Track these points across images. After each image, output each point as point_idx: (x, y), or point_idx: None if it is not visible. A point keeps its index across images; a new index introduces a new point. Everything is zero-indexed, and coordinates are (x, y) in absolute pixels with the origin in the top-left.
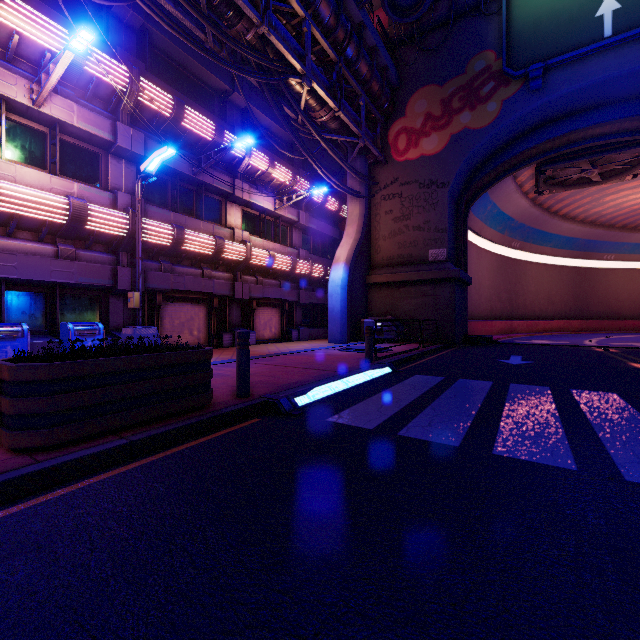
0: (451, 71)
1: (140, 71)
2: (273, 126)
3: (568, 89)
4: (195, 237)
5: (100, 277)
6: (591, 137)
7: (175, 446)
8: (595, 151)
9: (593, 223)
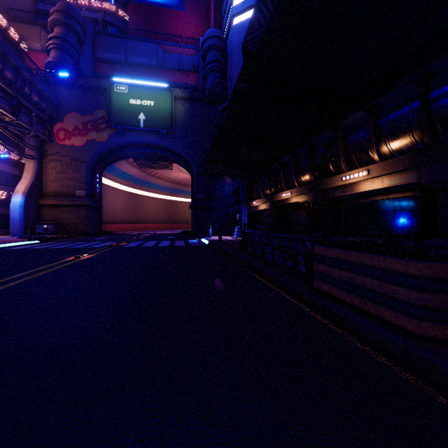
0: (87, 111)
1: None
2: None
3: (132, 139)
4: None
5: None
6: (149, 154)
7: None
8: (152, 159)
9: (172, 181)
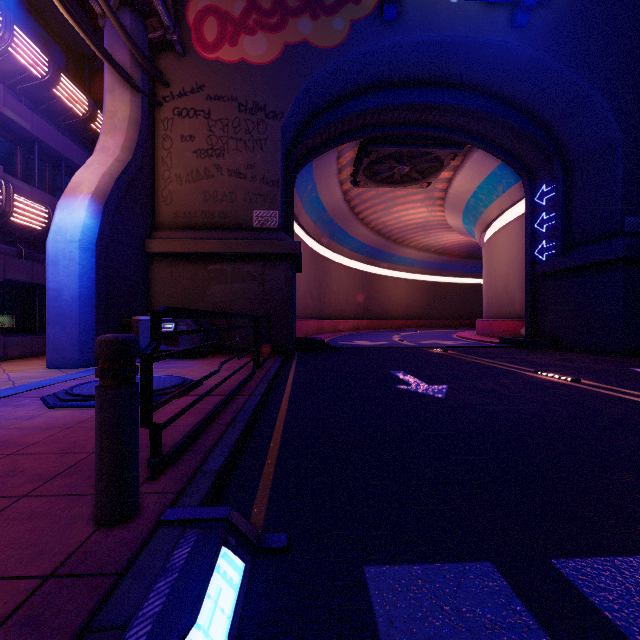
0: None
1: None
2: None
3: (421, 36)
4: None
5: None
6: (416, 123)
7: None
8: (415, 142)
9: (379, 232)
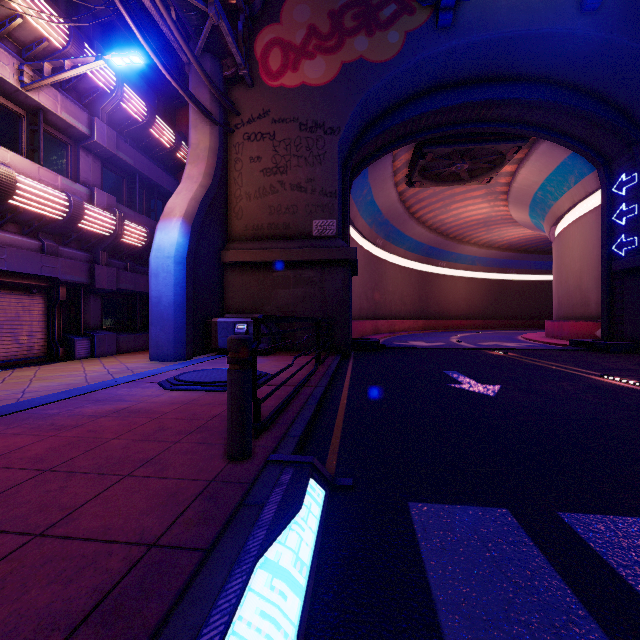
0: None
1: None
2: None
3: (478, 36)
4: None
5: None
6: (474, 121)
7: None
8: (473, 140)
9: (436, 230)
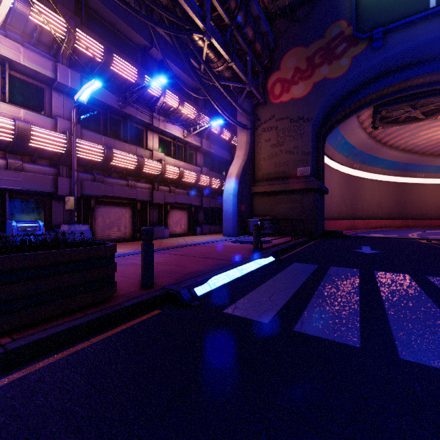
0: (314, 36)
1: (77, 25)
2: (182, 75)
3: (402, 47)
4: (121, 155)
5: (43, 185)
6: (415, 86)
7: (64, 349)
8: (418, 96)
9: (410, 151)
